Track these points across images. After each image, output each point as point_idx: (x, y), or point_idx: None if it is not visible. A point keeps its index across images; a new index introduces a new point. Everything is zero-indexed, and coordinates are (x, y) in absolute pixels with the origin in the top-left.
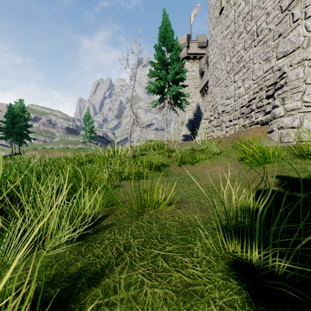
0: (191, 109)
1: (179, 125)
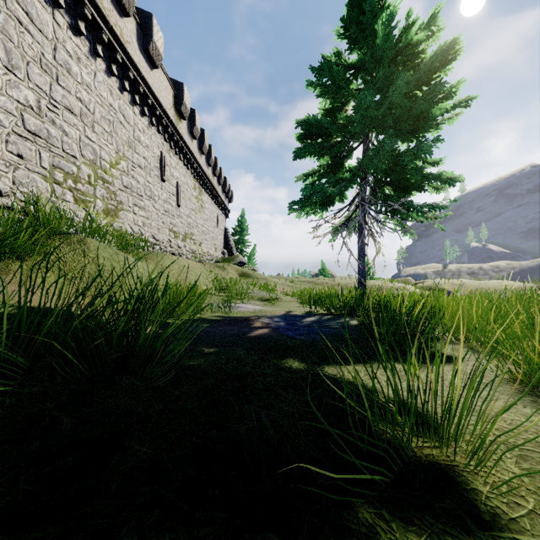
0: None
1: None
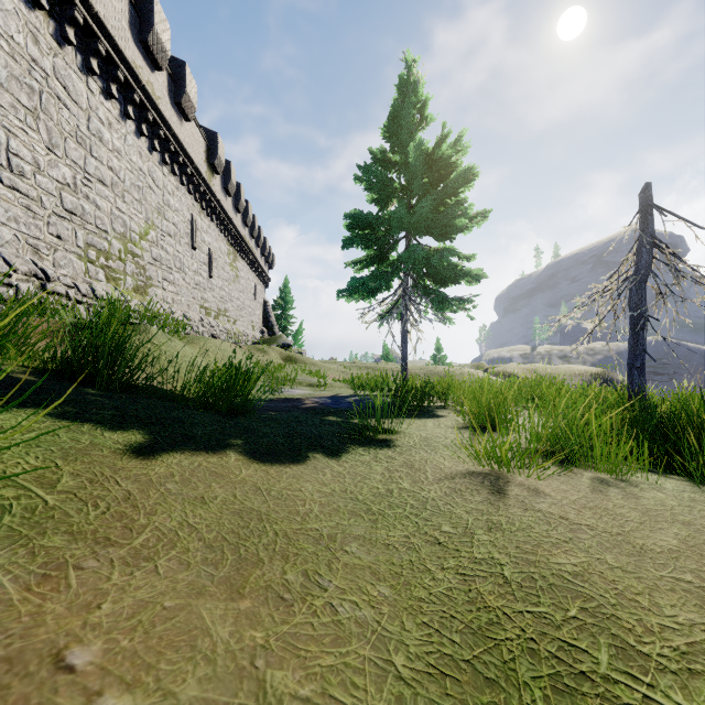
0: None
1: None
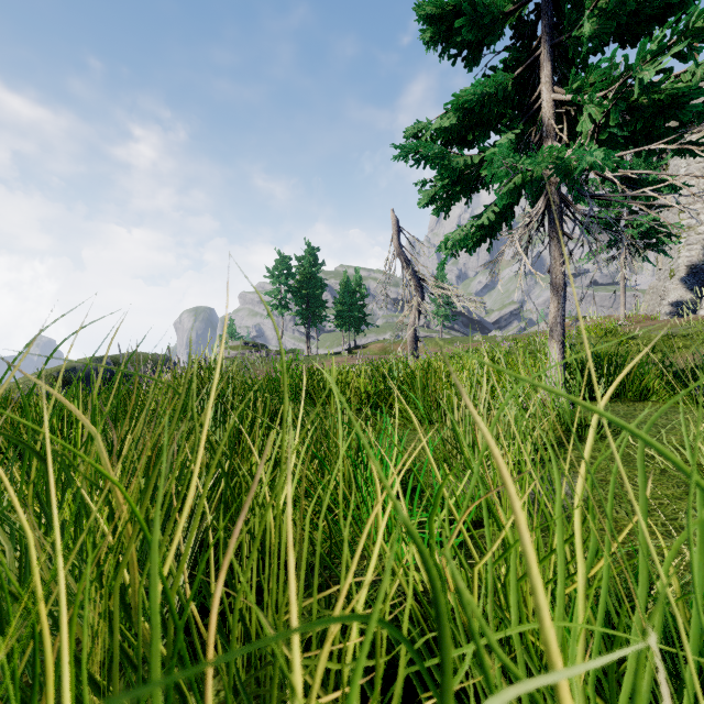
0: (695, 240)
1: (661, 277)
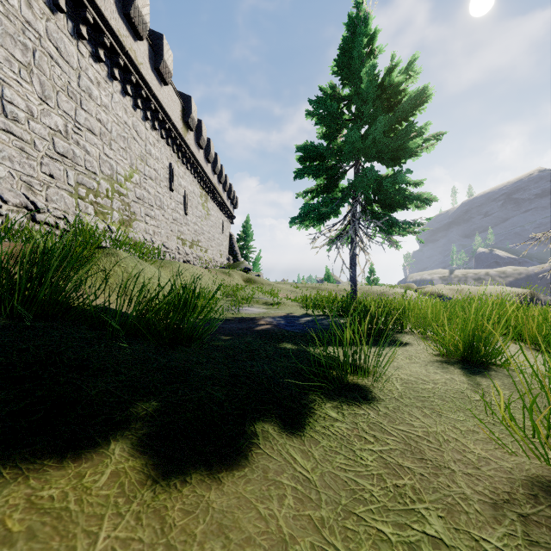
0: None
1: None
